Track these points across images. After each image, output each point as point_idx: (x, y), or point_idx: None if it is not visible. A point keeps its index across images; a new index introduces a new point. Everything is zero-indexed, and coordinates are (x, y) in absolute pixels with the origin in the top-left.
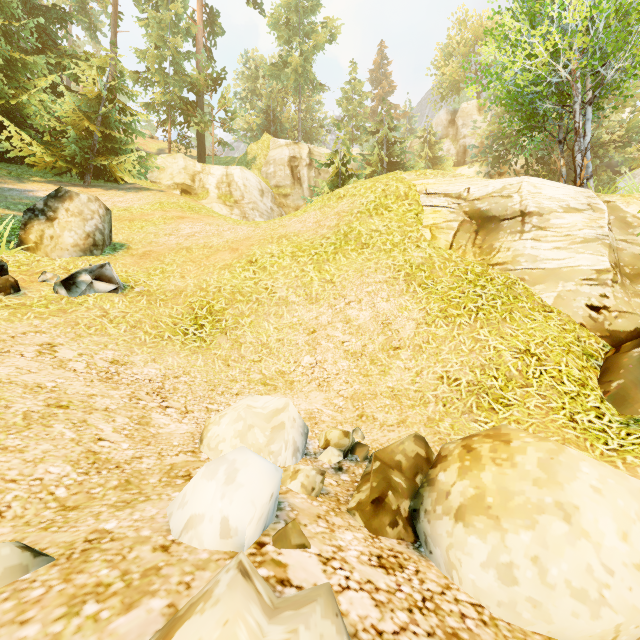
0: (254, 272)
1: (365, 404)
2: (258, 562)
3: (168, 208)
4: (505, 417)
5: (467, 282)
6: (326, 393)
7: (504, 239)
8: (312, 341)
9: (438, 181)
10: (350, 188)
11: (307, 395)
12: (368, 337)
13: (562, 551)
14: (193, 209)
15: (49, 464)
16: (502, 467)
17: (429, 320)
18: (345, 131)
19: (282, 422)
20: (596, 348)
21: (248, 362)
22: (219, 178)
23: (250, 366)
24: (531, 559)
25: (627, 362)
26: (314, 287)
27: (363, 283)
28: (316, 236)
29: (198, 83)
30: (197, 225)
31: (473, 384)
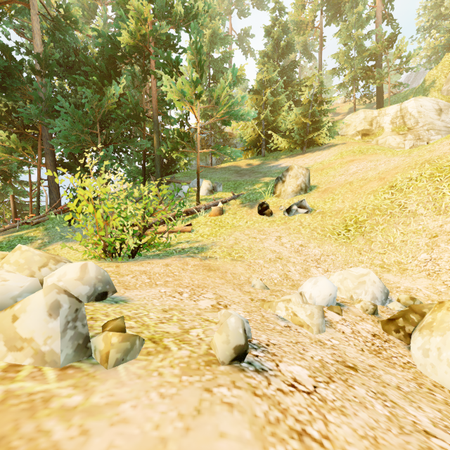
0: (392, 194)
1: None
2: None
3: (345, 156)
4: None
5: None
6: (432, 281)
7: None
8: (431, 243)
9: None
10: None
11: (414, 279)
12: None
13: None
14: (362, 152)
15: (274, 273)
16: (448, 311)
17: None
18: None
19: (364, 280)
20: None
21: (374, 253)
22: (393, 115)
23: (375, 256)
24: (437, 348)
25: None
26: (444, 201)
27: None
28: None
29: (375, 51)
30: (361, 164)
31: None
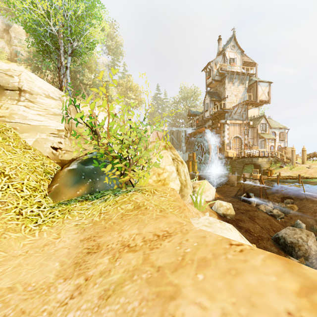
0: None
1: None
2: None
3: None
4: None
5: None
6: None
7: (5, 101)
8: None
9: None
10: None
11: None
12: None
13: None
14: None
15: None
16: None
17: None
18: None
19: None
20: (53, 169)
21: None
22: None
23: None
24: None
25: (62, 174)
26: None
27: None
28: None
29: None
30: None
31: None
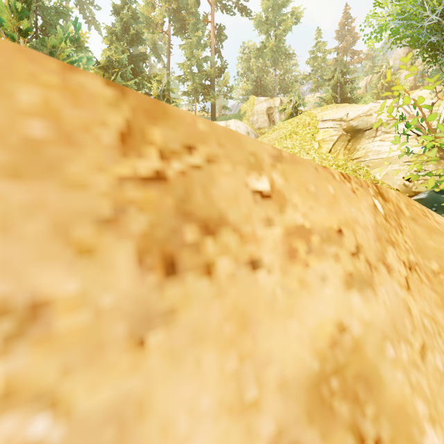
0: None
1: None
2: None
3: None
4: None
5: None
6: None
7: (363, 143)
8: None
9: (332, 111)
10: (280, 124)
11: None
12: None
13: None
14: None
15: None
16: None
17: None
18: (312, 81)
19: None
20: None
21: None
22: None
23: None
24: None
25: None
26: None
27: None
28: None
29: (210, 74)
30: None
31: None
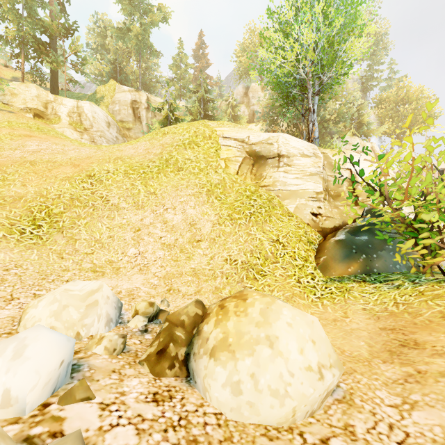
0: (92, 184)
1: (173, 281)
2: (36, 422)
3: (16, 127)
4: (262, 283)
5: (246, 197)
6: (145, 275)
7: (268, 170)
8: (137, 237)
9: (231, 129)
10: (172, 128)
11: (130, 277)
12: (179, 233)
13: (267, 367)
14: (42, 130)
15: None
16: (240, 317)
17: (221, 221)
18: (175, 88)
19: (96, 300)
20: (315, 238)
21: (81, 254)
22: (70, 108)
23: (83, 258)
24: (250, 375)
25: (328, 246)
26: (141, 197)
27: (177, 195)
28: (145, 160)
29: (51, 28)
30: (44, 143)
31: (245, 263)
